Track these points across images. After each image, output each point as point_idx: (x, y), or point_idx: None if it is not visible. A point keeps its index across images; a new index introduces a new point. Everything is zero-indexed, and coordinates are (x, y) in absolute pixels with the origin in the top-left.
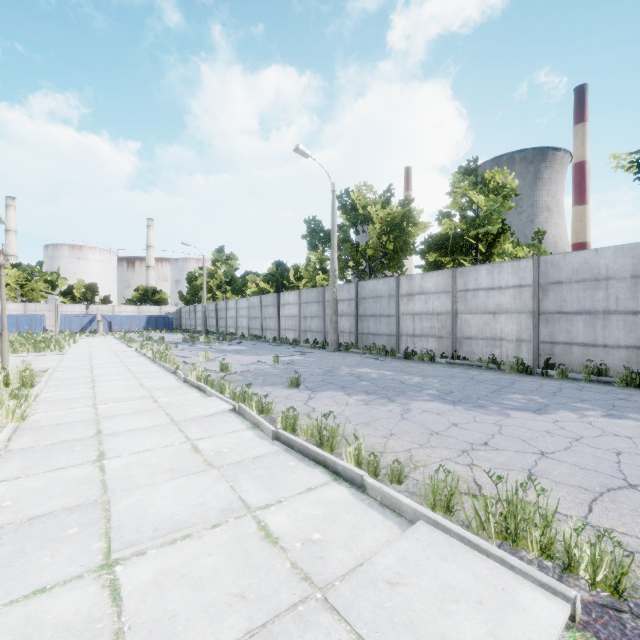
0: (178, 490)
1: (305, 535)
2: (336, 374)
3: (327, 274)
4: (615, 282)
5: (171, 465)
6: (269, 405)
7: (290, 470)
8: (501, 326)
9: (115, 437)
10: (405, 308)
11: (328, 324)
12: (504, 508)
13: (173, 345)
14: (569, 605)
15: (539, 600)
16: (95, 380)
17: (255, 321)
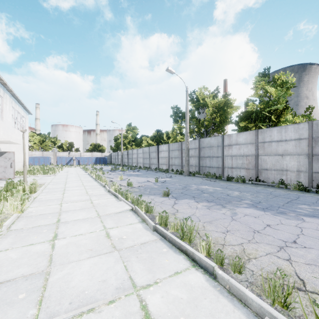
0: (92, 267)
1: (174, 318)
2: (189, 189)
3: (183, 135)
4: None
5: (92, 246)
6: (151, 208)
7: (163, 255)
8: (286, 163)
9: (66, 224)
10: (227, 152)
11: (184, 161)
12: None
13: (106, 171)
14: None
15: None
16: (65, 189)
17: (146, 160)
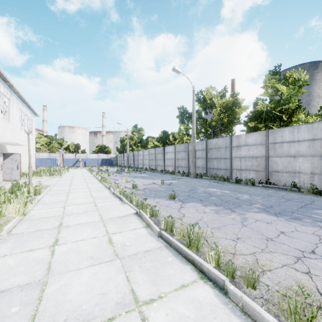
0: (91, 277)
1: None
2: (196, 192)
3: (190, 136)
4: None
5: (93, 253)
6: (157, 212)
7: (169, 265)
8: (299, 164)
9: (68, 229)
10: (235, 154)
11: (190, 163)
12: None
13: (112, 173)
14: None
15: None
16: (70, 191)
17: (152, 161)
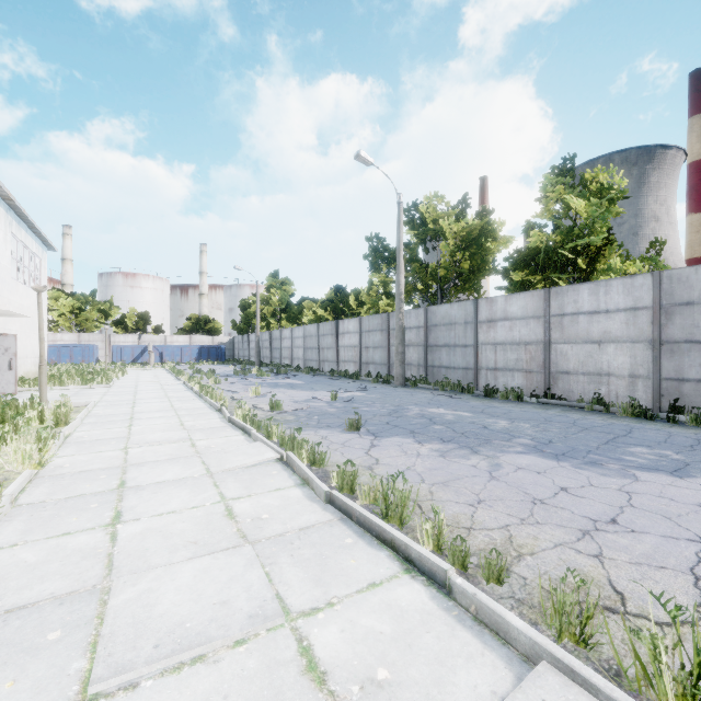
0: (198, 577)
1: (366, 670)
2: (403, 415)
3: (392, 299)
4: None
5: (196, 535)
6: (322, 455)
7: (346, 551)
8: (609, 358)
9: (139, 492)
10: (485, 337)
11: (393, 355)
12: (688, 658)
13: (223, 378)
14: None
15: None
16: (134, 417)
17: (312, 352)
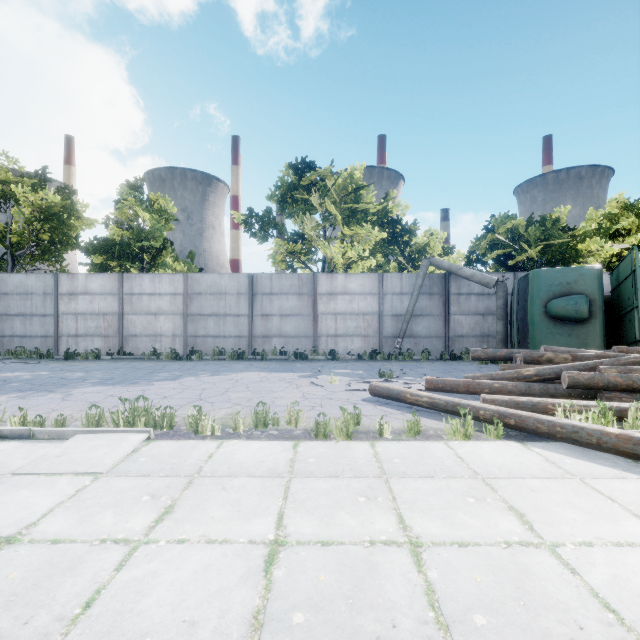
0: None
1: None
2: None
3: None
4: (230, 296)
5: None
6: None
7: None
8: (161, 325)
9: None
10: (66, 307)
11: None
12: (129, 413)
13: None
14: (148, 433)
15: (137, 436)
16: None
17: None
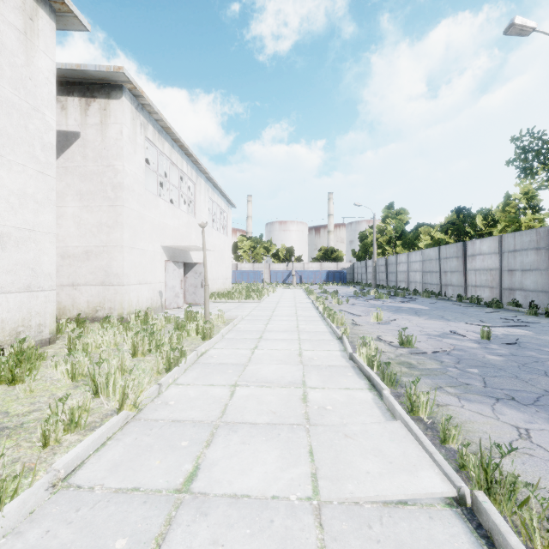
0: None
1: None
2: None
3: None
4: None
5: None
6: None
7: None
8: None
9: (195, 521)
10: None
11: None
12: None
13: (345, 298)
14: None
15: None
16: (262, 337)
17: (431, 275)
